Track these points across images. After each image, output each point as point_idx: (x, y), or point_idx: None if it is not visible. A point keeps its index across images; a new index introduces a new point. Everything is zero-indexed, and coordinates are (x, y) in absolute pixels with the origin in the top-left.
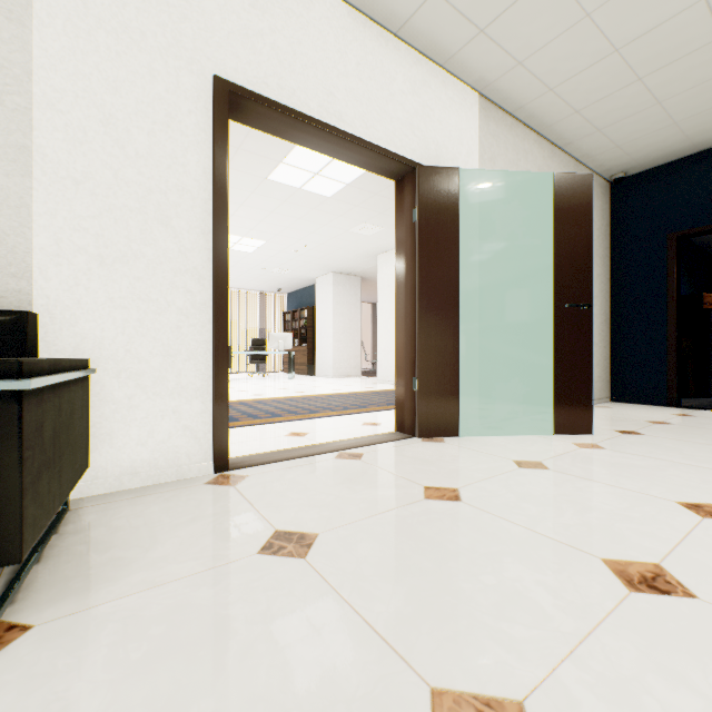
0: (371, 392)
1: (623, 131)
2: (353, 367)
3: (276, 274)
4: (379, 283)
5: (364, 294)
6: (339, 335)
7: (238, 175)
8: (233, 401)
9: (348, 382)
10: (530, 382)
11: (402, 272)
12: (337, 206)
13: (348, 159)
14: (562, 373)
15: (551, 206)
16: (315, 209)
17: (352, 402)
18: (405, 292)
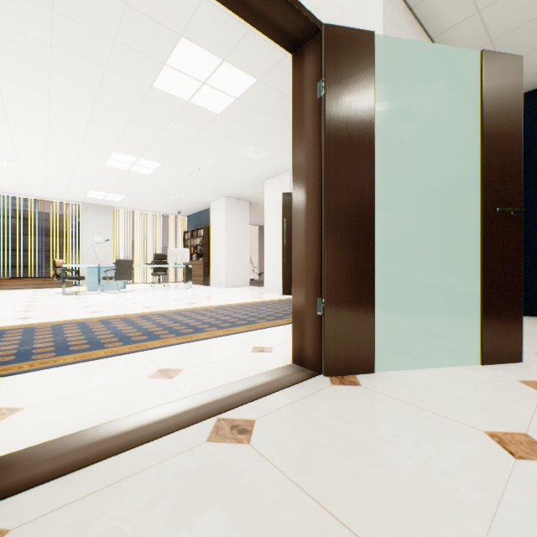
0: (258, 302)
1: (513, 44)
2: (242, 278)
3: (175, 197)
4: (266, 205)
5: (252, 217)
6: (231, 251)
7: (121, 79)
8: (116, 315)
9: (238, 291)
10: (425, 296)
11: (301, 165)
12: (227, 125)
13: (233, 1)
14: (491, 290)
15: (477, 91)
16: (205, 128)
17: (240, 315)
18: (306, 189)
